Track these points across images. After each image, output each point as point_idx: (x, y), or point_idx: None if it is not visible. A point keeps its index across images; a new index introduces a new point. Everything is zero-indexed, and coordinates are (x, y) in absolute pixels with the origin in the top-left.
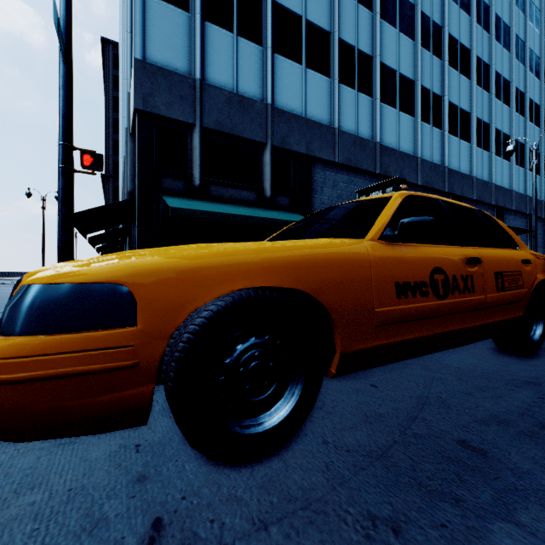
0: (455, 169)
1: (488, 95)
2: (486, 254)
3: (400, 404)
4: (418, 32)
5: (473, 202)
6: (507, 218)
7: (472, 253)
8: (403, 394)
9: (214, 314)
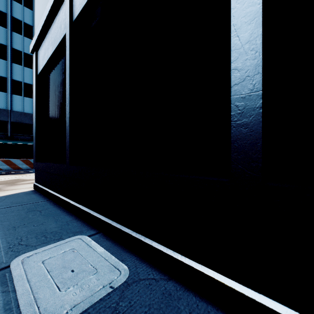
0: None
1: None
2: None
3: None
4: None
5: None
6: None
7: None
8: None
9: None
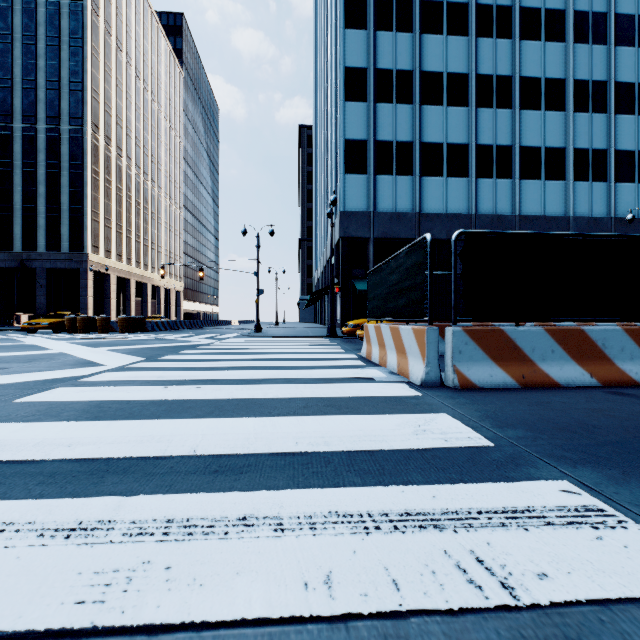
0: None
1: None
2: None
3: None
4: (569, 102)
5: None
6: None
7: None
8: None
9: None
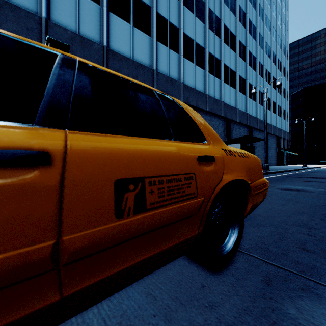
0: (227, 103)
1: (245, 63)
2: (103, 145)
3: None
4: (206, 19)
5: (237, 123)
6: (255, 133)
7: (35, 140)
8: None
9: None
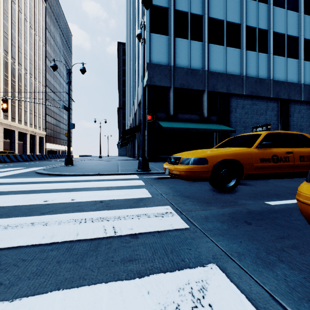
0: None
1: None
2: (296, 150)
3: (262, 189)
4: (301, 6)
5: None
6: None
7: (289, 150)
8: (264, 189)
9: (219, 163)
